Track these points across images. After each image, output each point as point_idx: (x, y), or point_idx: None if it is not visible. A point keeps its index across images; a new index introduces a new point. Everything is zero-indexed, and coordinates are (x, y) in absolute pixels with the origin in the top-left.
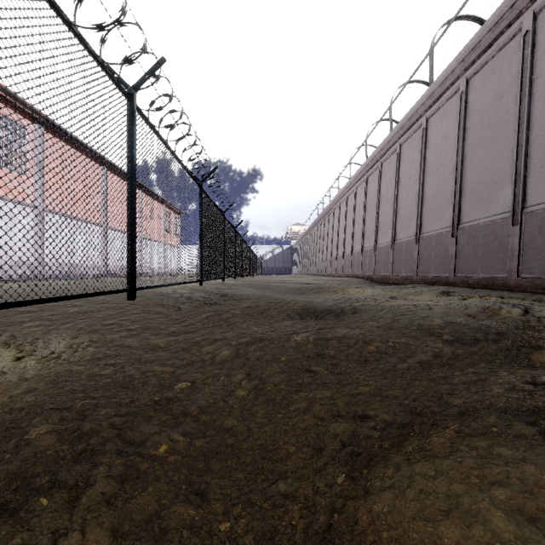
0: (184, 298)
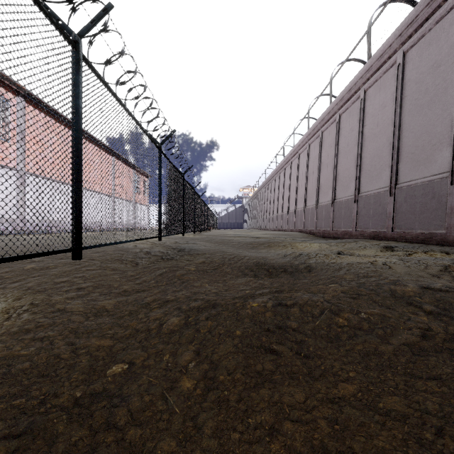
0: (143, 253)
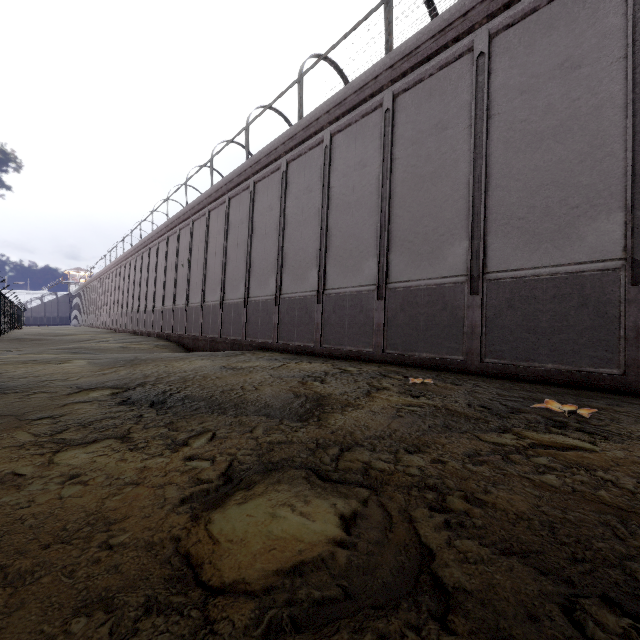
0: None
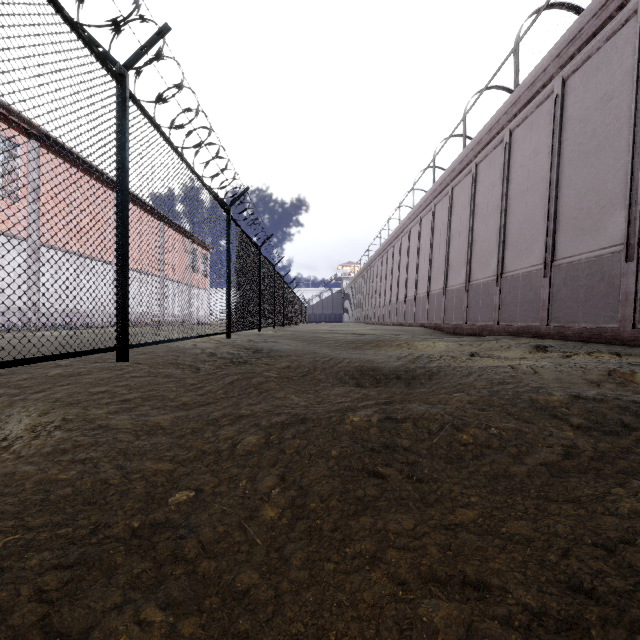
0: (205, 355)
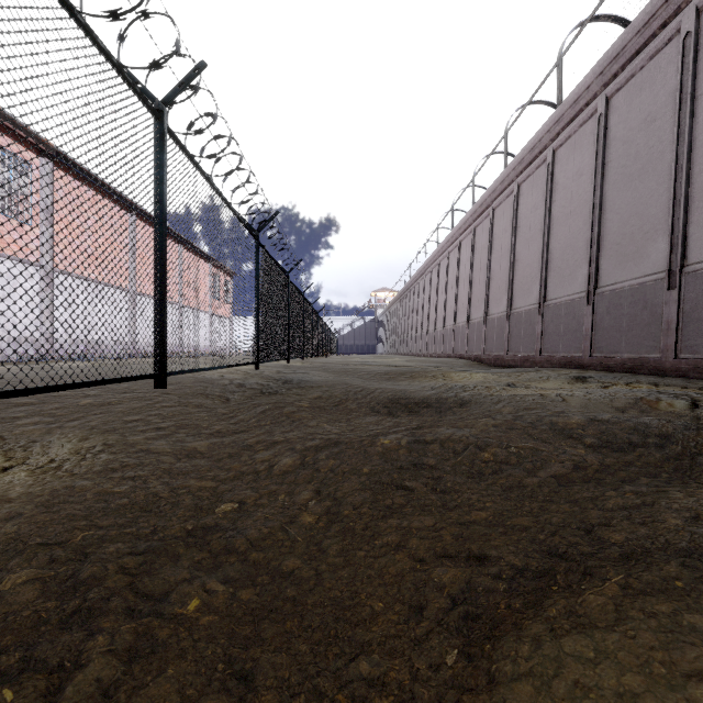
0: (234, 385)
